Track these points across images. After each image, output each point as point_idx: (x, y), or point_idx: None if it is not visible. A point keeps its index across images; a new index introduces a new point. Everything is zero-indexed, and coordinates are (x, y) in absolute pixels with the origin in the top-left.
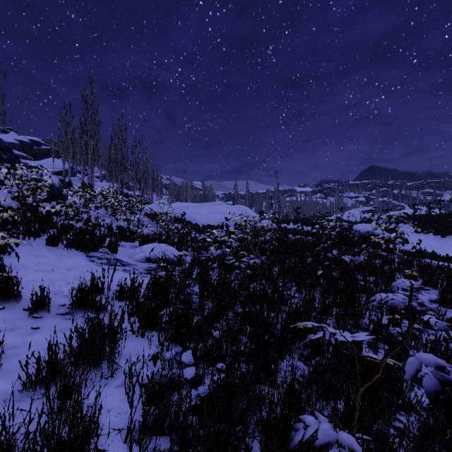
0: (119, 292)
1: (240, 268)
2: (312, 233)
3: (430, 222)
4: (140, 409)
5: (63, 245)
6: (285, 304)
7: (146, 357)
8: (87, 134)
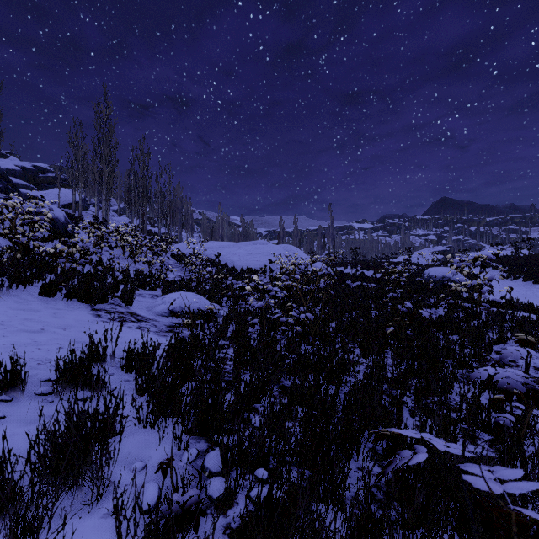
0: (125, 360)
1: (287, 324)
2: (375, 279)
3: (518, 265)
4: None
5: (62, 295)
6: (347, 374)
7: (155, 461)
8: (101, 158)
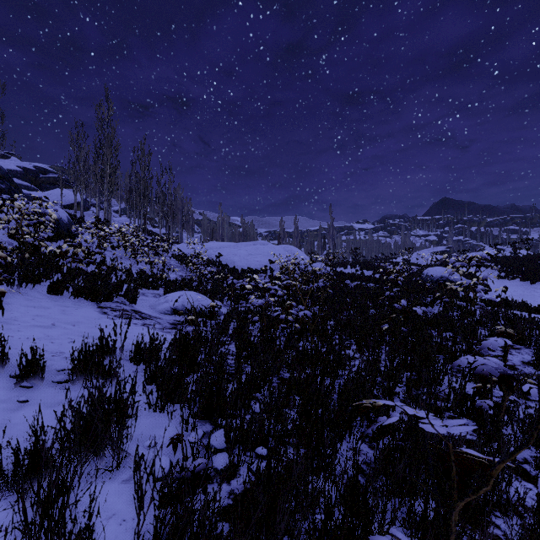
0: (134, 352)
1: (287, 322)
2: (374, 278)
3: (516, 265)
4: (154, 513)
5: (69, 293)
6: (343, 367)
7: (165, 439)
8: (102, 159)
